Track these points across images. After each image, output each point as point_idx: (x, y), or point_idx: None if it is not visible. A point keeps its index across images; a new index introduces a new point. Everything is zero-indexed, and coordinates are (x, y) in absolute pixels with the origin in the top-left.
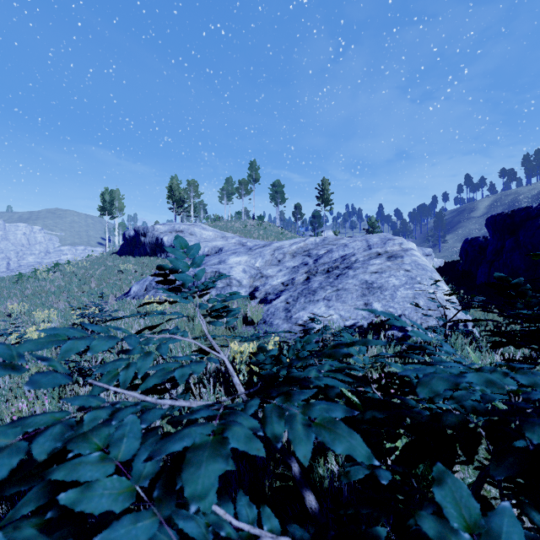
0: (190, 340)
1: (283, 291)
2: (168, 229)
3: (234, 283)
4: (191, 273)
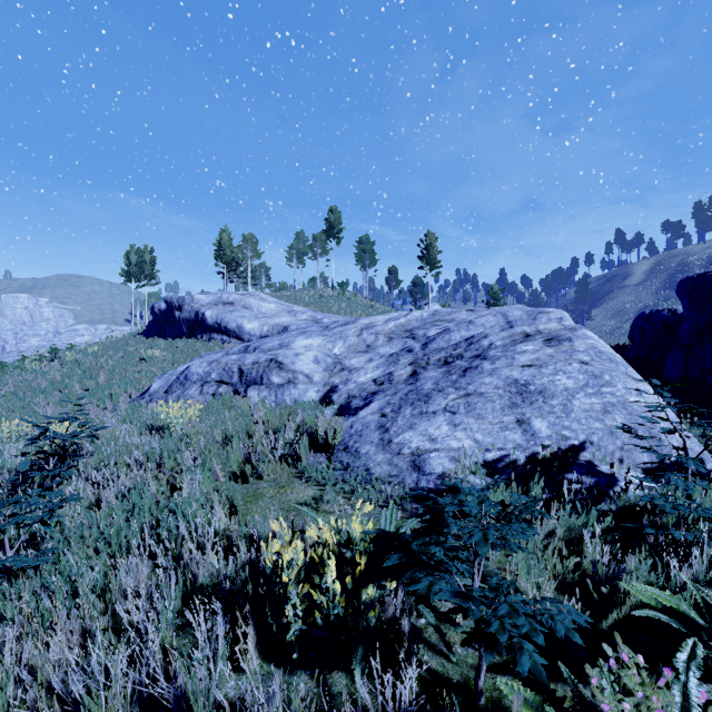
0: None
1: (376, 394)
2: (212, 300)
3: (300, 378)
4: (237, 364)
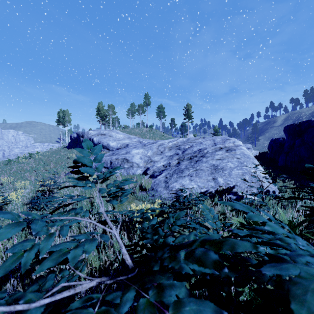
0: (88, 220)
1: (164, 170)
2: (96, 133)
3: (134, 165)
4: (109, 159)
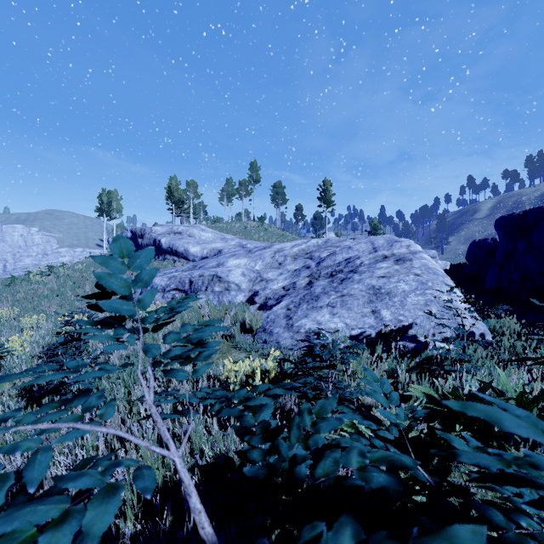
0: (108, 430)
1: (284, 296)
2: (166, 230)
3: (232, 287)
4: (187, 277)
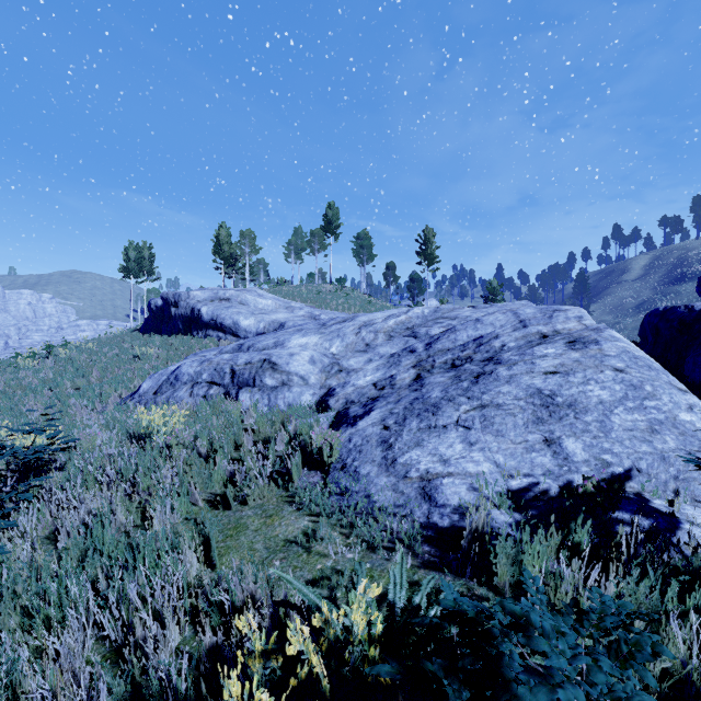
0: None
1: (377, 400)
2: (208, 296)
3: (295, 380)
4: (229, 364)
